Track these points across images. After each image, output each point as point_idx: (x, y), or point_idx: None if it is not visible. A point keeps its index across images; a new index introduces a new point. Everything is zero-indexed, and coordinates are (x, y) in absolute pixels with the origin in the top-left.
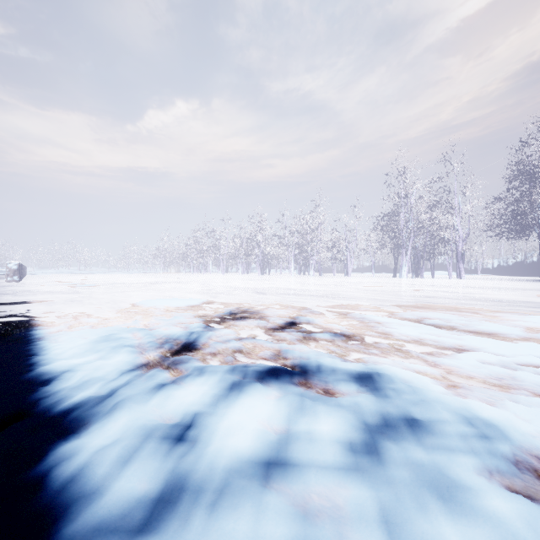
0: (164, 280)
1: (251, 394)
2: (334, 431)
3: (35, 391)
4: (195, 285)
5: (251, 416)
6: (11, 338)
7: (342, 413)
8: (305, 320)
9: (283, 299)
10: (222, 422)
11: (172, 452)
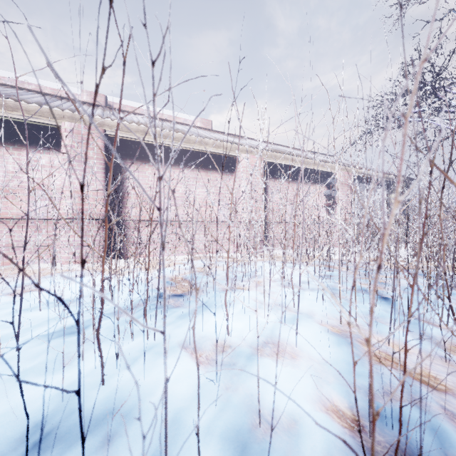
0: None
1: None
2: None
3: None
4: None
5: None
6: None
7: None
8: None
9: None
10: None
11: None
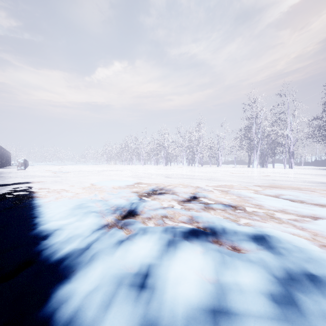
0: (108, 169)
1: (183, 250)
2: (255, 283)
3: (38, 244)
4: (127, 172)
5: (188, 267)
6: (21, 206)
7: (256, 268)
8: (202, 195)
9: (183, 181)
10: (169, 273)
11: (140, 298)
